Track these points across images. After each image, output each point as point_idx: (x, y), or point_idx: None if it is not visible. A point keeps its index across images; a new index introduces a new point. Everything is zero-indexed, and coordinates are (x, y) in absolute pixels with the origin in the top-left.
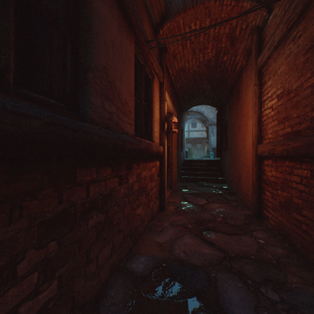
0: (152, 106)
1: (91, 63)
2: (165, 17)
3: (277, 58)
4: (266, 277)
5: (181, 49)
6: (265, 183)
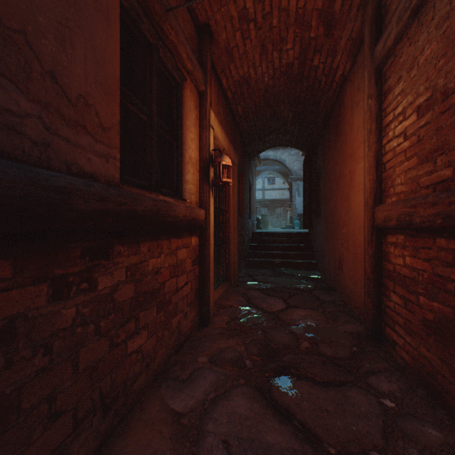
0: (182, 133)
1: None
2: None
3: (418, 33)
4: None
5: (241, 40)
6: (390, 277)
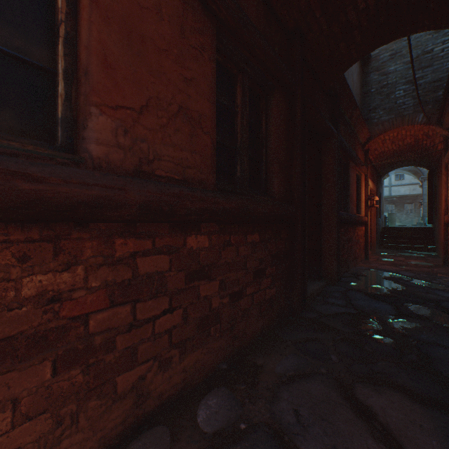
0: (360, 192)
1: (349, 194)
2: (369, 137)
3: None
4: (425, 274)
5: (381, 145)
6: (448, 241)
